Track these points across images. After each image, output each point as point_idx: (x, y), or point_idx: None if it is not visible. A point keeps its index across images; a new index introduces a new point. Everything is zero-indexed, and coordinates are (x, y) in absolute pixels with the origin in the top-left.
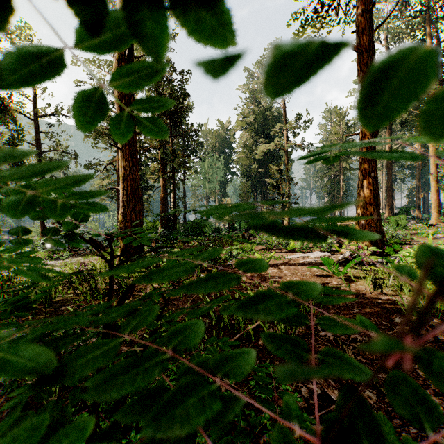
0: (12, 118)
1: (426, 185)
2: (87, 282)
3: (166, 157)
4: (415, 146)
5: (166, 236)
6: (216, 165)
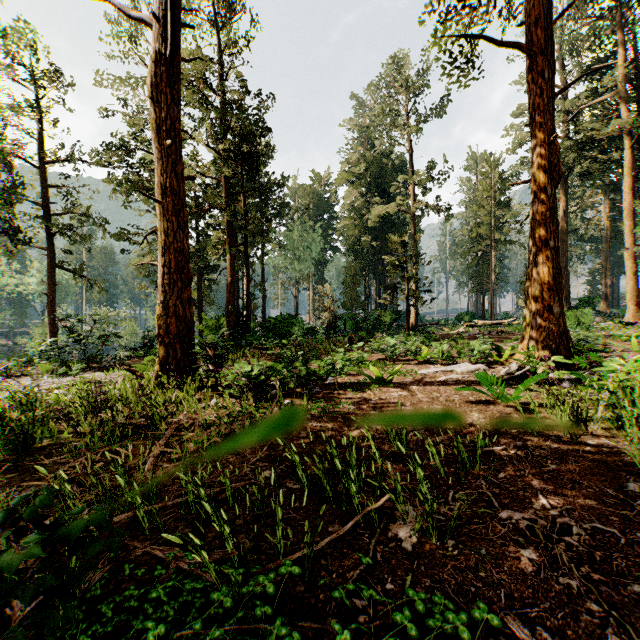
0: (2, 162)
1: (615, 266)
2: (95, 415)
3: (236, 224)
4: (601, 209)
5: (234, 340)
6: (309, 236)
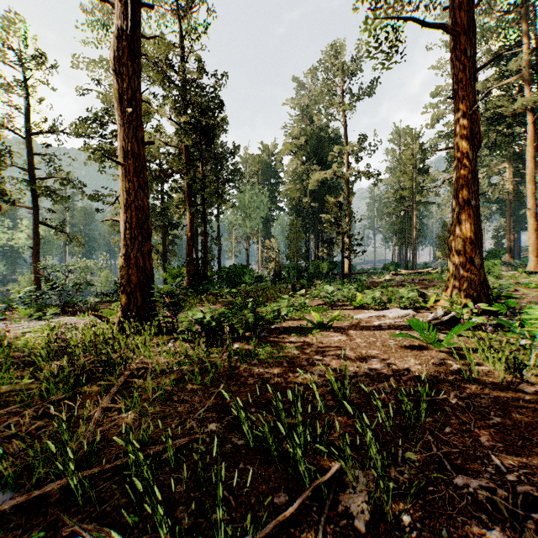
0: None
1: (517, 224)
2: (53, 362)
3: (195, 188)
4: (506, 175)
5: (193, 287)
6: (258, 198)
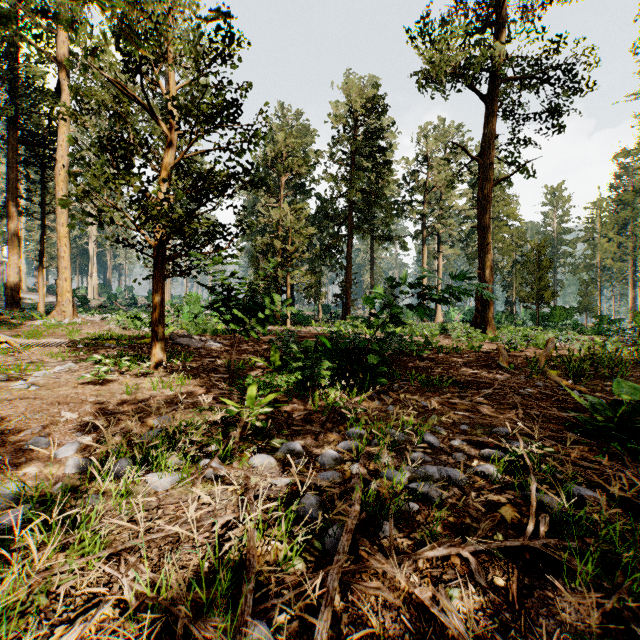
0: None
1: None
2: None
3: None
4: None
5: None
6: None
